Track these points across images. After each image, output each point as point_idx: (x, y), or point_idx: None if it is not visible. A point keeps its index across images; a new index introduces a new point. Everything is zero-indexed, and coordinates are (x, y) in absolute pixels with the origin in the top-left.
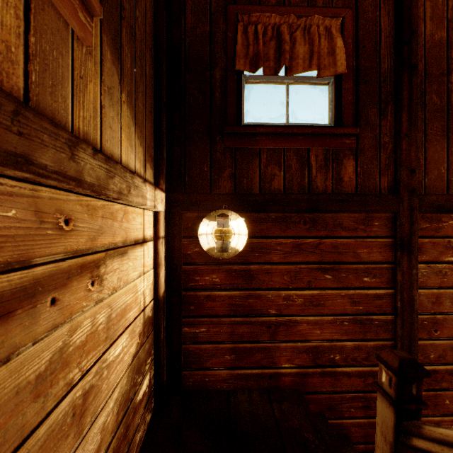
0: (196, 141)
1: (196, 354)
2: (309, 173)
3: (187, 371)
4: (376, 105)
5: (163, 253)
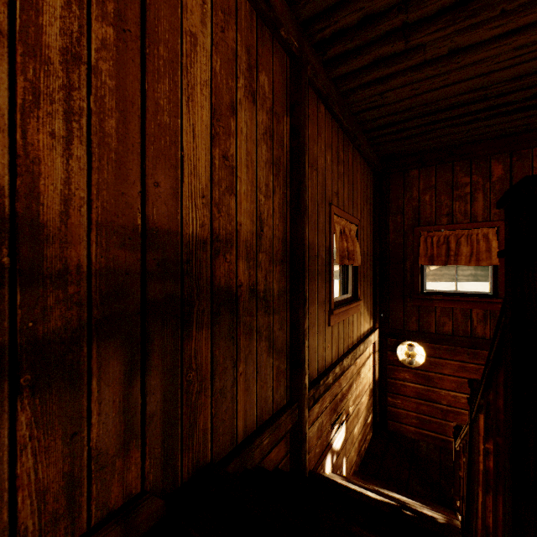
0: (395, 300)
1: (395, 414)
2: (471, 323)
3: (390, 421)
4: None
5: (377, 358)
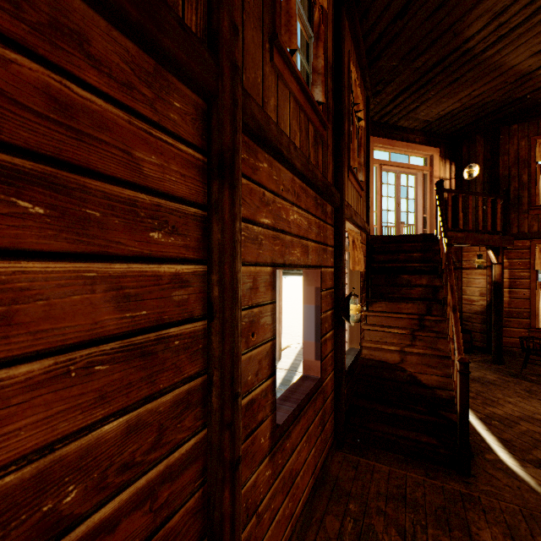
0: None
1: None
2: None
3: None
4: None
5: None
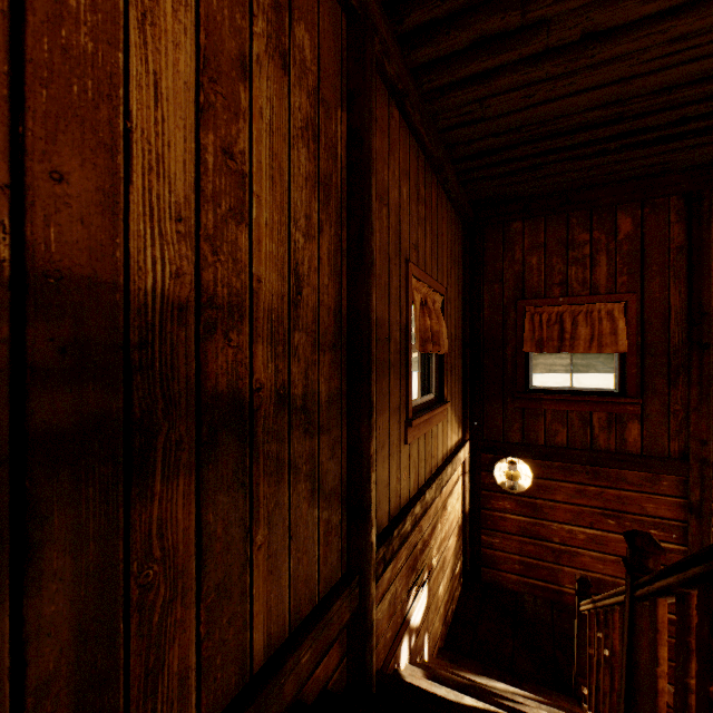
0: (491, 401)
1: (491, 558)
2: (591, 431)
3: (484, 568)
4: (664, 375)
5: (467, 482)
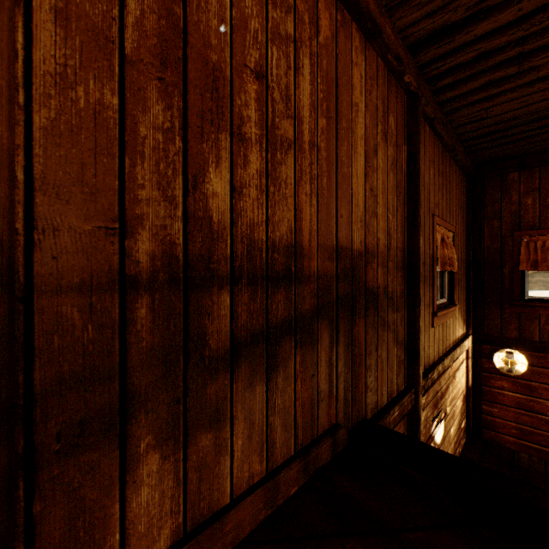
0: (491, 307)
1: (491, 422)
2: None
3: (484, 429)
4: None
5: (470, 365)
